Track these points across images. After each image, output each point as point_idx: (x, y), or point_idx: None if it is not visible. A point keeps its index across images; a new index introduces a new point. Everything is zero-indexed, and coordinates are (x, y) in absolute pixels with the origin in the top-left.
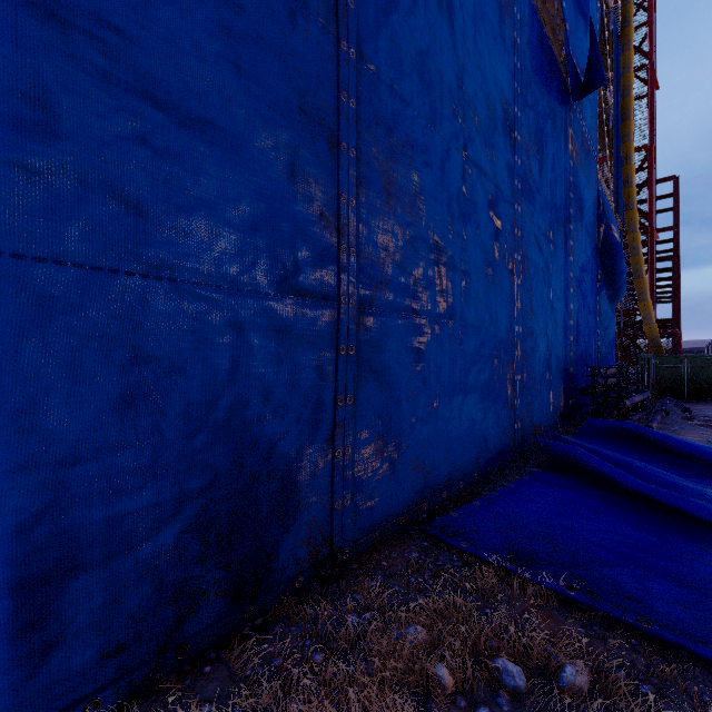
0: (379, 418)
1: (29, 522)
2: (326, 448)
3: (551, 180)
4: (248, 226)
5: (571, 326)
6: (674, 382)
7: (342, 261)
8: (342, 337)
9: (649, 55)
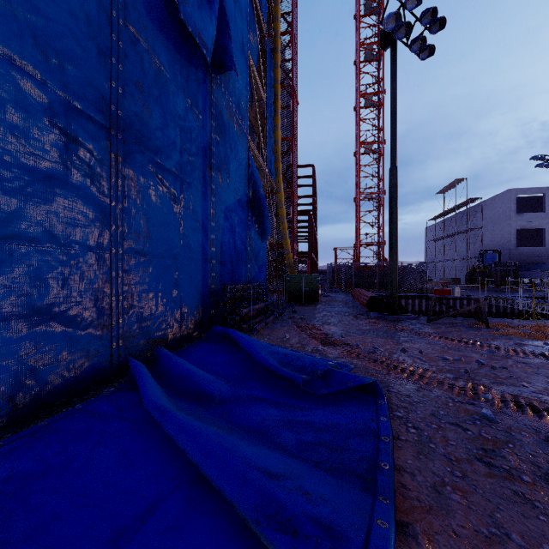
0: None
1: None
2: None
3: (182, 127)
4: None
5: (213, 252)
6: (298, 292)
7: None
8: None
9: (291, 79)
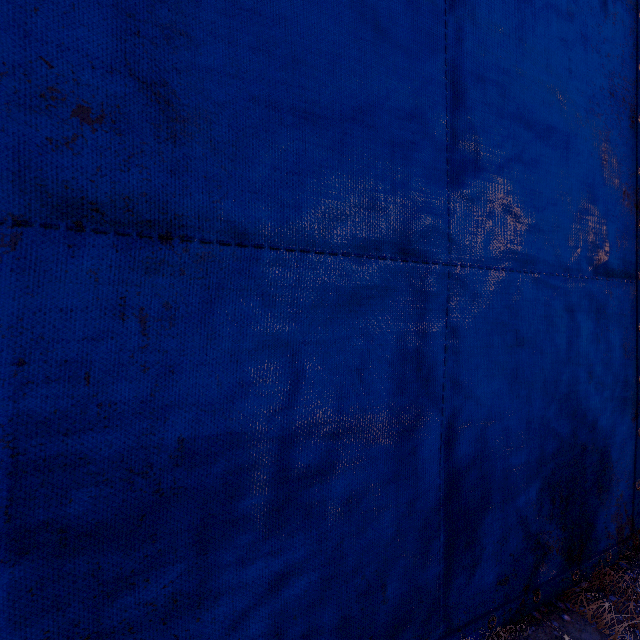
0: None
1: (467, 466)
2: (627, 427)
3: None
4: (576, 216)
5: None
6: None
7: (639, 237)
8: (639, 315)
9: None
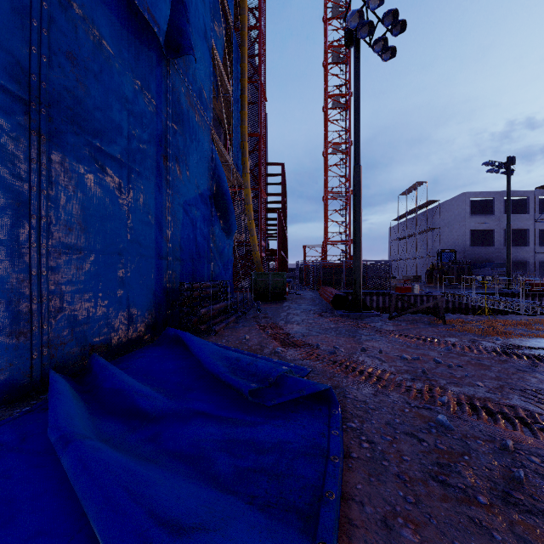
0: None
1: None
2: None
3: (129, 110)
4: None
5: (169, 248)
6: (265, 290)
7: None
8: None
9: (259, 74)
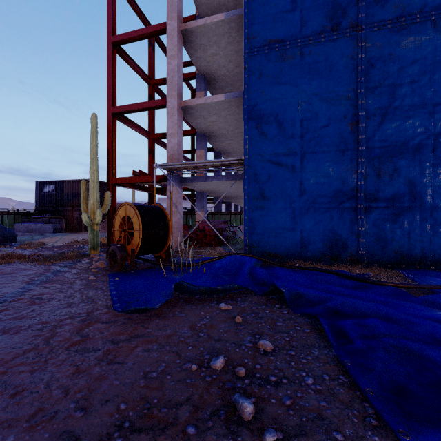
0: (375, 235)
1: (303, 237)
2: (353, 238)
3: None
4: (333, 196)
5: None
6: None
7: (359, 197)
8: (359, 214)
9: None
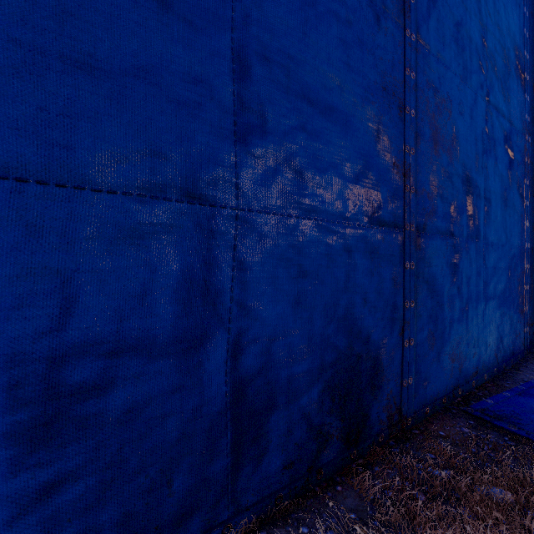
0: (429, 319)
1: (255, 375)
2: (397, 340)
3: None
4: (354, 178)
5: None
6: None
7: (406, 198)
8: (406, 256)
9: None
